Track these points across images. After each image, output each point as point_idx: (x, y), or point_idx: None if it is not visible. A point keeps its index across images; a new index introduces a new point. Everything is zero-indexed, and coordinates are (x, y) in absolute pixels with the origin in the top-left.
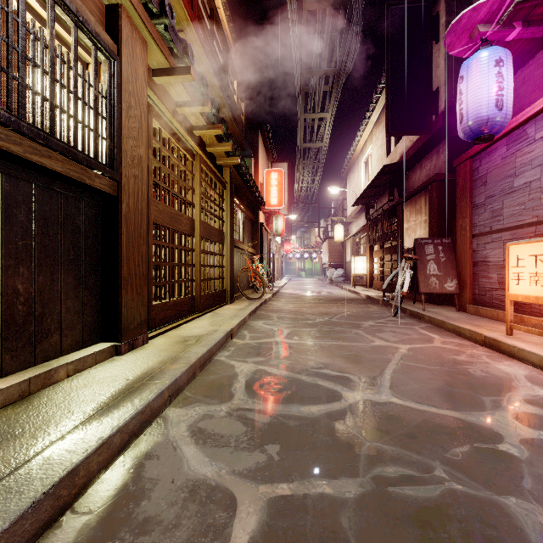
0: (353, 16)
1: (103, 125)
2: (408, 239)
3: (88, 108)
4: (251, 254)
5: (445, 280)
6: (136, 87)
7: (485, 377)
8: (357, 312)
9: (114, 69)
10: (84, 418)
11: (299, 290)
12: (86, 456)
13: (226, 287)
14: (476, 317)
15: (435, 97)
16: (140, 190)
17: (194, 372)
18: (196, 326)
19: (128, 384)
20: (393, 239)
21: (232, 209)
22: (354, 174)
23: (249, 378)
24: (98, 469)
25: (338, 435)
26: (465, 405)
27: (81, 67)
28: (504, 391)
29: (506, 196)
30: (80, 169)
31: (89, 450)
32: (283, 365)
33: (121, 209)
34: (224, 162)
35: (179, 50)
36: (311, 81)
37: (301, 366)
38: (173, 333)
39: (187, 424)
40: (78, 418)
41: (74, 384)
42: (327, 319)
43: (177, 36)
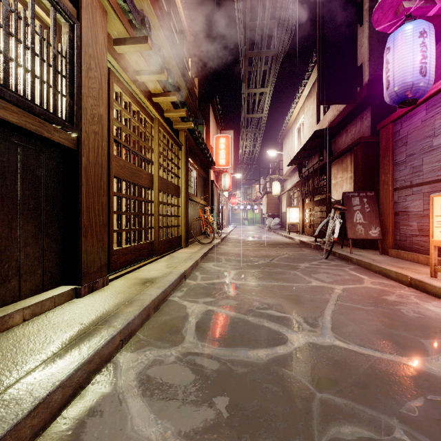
0: (289, 4)
1: (62, 83)
2: (335, 193)
3: (47, 65)
4: (203, 206)
5: (370, 227)
6: (96, 51)
7: (419, 318)
8: (293, 255)
9: (73, 32)
10: (26, 371)
11: (243, 236)
12: (16, 422)
13: (181, 233)
14: (398, 260)
15: (360, 71)
16: (100, 145)
17: (148, 314)
18: (153, 268)
19: (80, 329)
20: (323, 193)
21: (187, 167)
22: (288, 140)
23: (200, 319)
24: (33, 433)
25: (287, 385)
26: (407, 348)
27: (38, 25)
28: (440, 333)
29: (425, 154)
30: (37, 122)
31: (20, 415)
32: (231, 305)
33: (81, 162)
34: (179, 126)
35: (137, 21)
36: (253, 62)
37: (247, 306)
38: (132, 275)
39: (136, 371)
40: (20, 371)
41: (27, 329)
42: (268, 261)
43: (135, 8)
